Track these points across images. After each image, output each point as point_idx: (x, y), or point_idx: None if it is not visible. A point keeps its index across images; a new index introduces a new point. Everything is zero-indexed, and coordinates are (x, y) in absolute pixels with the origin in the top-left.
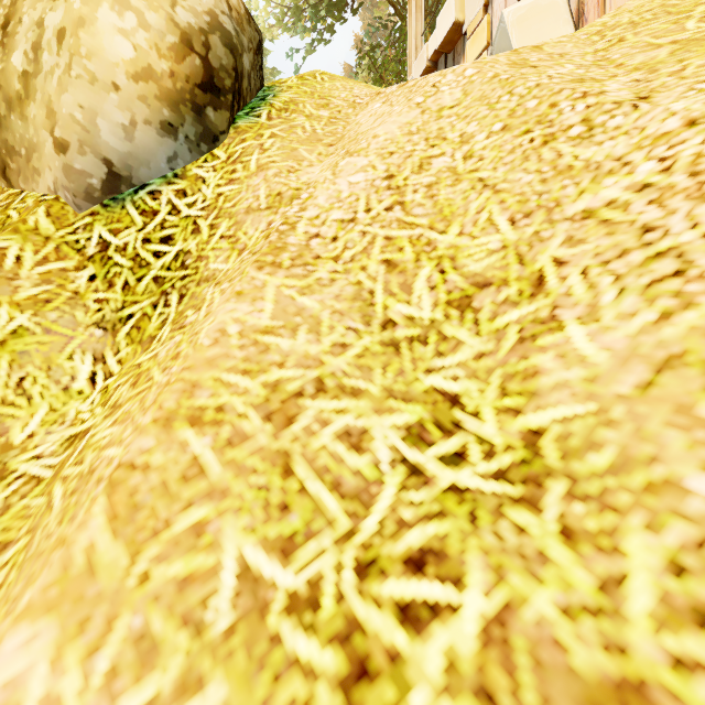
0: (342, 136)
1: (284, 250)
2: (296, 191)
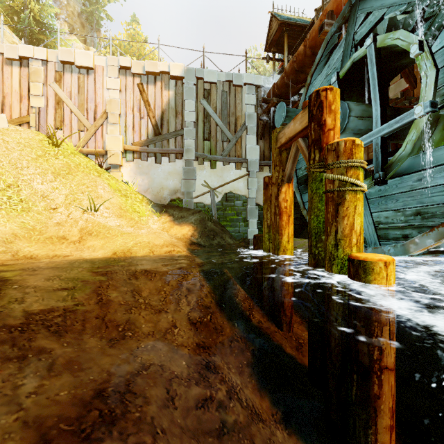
0: None
1: None
2: None
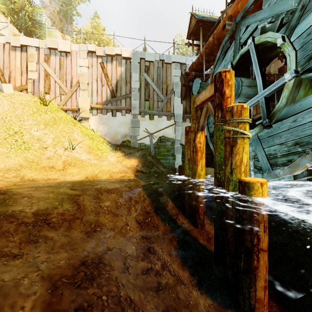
0: None
1: None
2: None
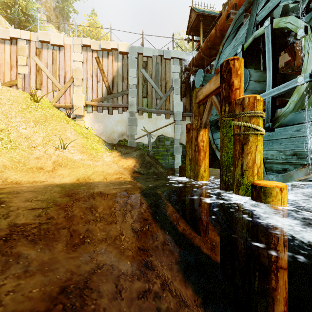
0: None
1: None
2: None
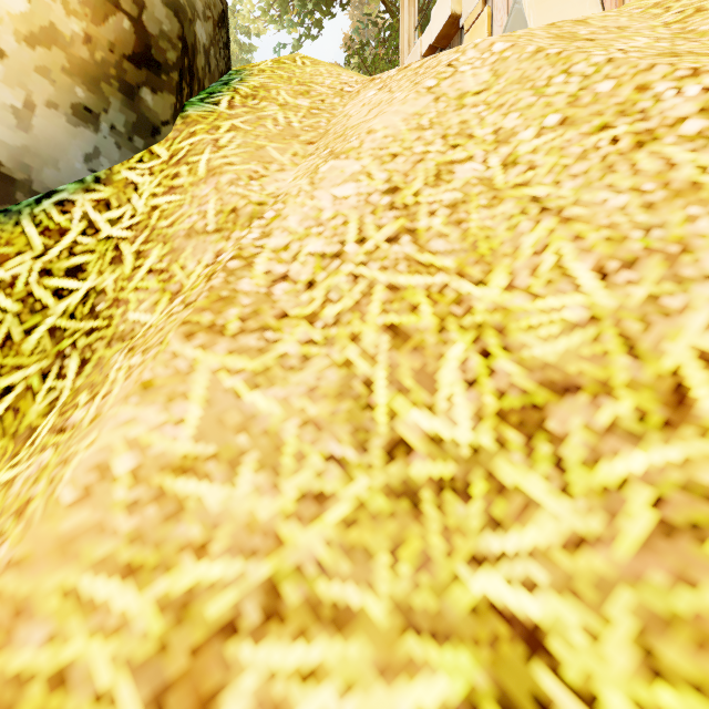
0: (325, 131)
1: (232, 303)
2: (259, 206)
